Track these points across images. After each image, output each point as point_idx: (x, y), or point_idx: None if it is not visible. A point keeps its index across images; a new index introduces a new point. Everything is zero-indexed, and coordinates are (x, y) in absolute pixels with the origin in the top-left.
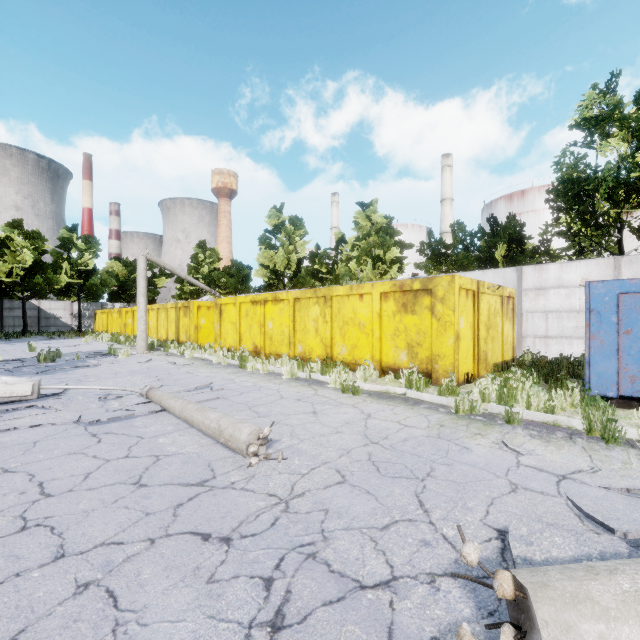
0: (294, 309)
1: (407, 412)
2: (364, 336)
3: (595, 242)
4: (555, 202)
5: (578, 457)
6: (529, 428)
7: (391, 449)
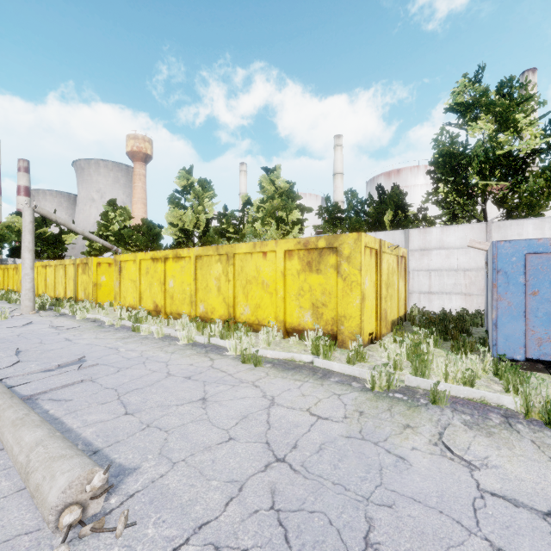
0: (196, 267)
1: (317, 391)
2: (268, 295)
3: (466, 210)
4: (435, 173)
5: (541, 464)
6: (458, 410)
7: (304, 473)
